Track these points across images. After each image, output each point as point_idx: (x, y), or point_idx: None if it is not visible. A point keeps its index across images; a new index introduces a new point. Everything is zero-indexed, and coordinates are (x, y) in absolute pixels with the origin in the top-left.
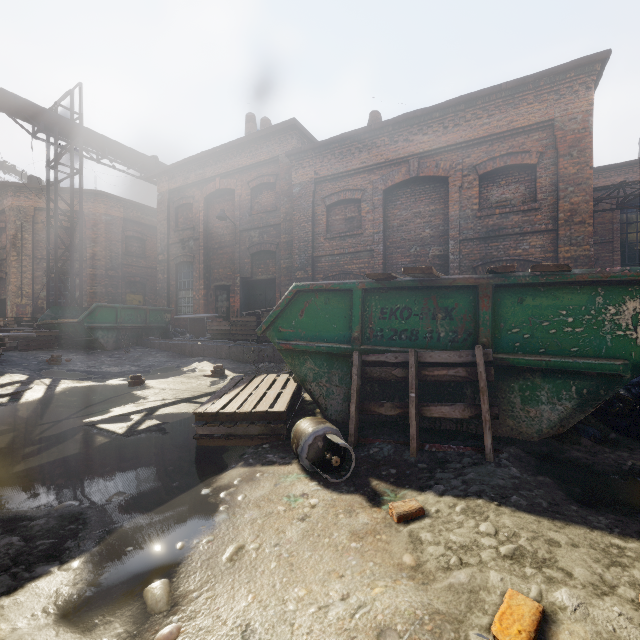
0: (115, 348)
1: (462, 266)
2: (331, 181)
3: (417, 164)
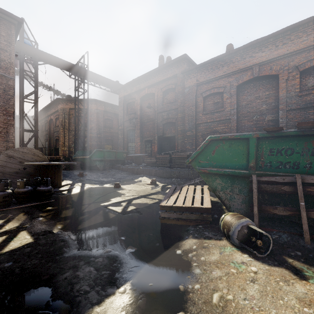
0: (103, 169)
1: (288, 125)
2: (206, 84)
3: (258, 69)
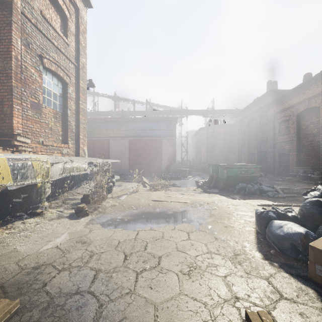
0: None
1: None
2: (279, 113)
3: (307, 102)
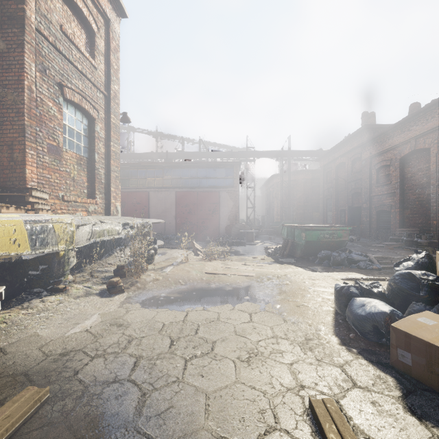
0: None
1: (437, 201)
2: (377, 156)
3: (414, 143)
